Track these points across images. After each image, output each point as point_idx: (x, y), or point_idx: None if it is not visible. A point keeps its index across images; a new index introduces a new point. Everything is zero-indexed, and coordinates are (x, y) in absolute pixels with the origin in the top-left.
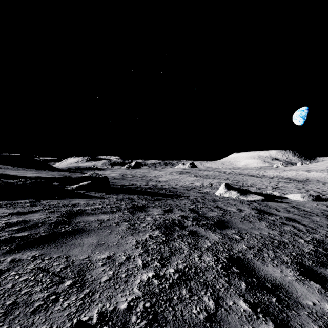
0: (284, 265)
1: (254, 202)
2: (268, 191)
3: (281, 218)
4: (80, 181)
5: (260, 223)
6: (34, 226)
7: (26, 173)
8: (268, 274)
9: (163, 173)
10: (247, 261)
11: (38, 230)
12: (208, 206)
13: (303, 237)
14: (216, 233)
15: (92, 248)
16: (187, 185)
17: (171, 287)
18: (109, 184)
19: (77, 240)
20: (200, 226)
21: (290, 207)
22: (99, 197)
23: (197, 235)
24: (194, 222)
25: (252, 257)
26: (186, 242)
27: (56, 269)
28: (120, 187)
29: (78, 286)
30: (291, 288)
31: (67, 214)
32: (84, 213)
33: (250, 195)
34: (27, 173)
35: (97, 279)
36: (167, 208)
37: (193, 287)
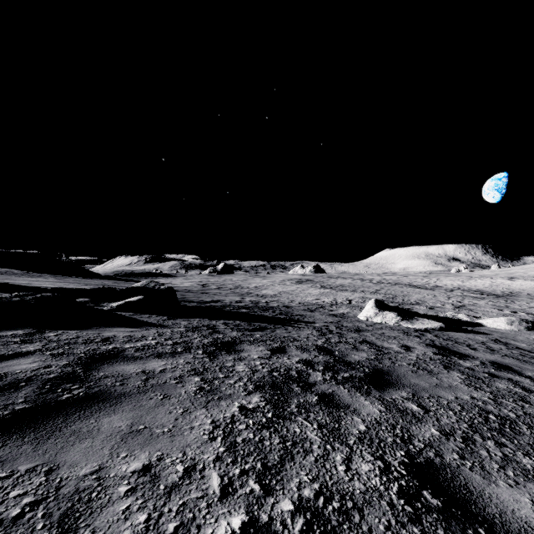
0: (532, 481)
1: (428, 333)
2: (449, 313)
3: (483, 364)
4: (127, 296)
5: (448, 374)
6: (8, 388)
7: (41, 283)
8: (507, 513)
9: (269, 283)
10: (450, 473)
11: (12, 398)
12: (348, 340)
13: None
14: (371, 399)
15: (114, 443)
16: (310, 302)
17: None
18: (176, 301)
19: (88, 420)
20: (339, 382)
21: (491, 342)
22: (156, 324)
23: (335, 404)
24: (327, 373)
25: (458, 460)
26: (316, 423)
27: (9, 512)
28: (195, 306)
29: None
30: None
31: (87, 359)
32: (120, 358)
33: (419, 319)
34: (42, 283)
35: None
36: (277, 346)
37: None
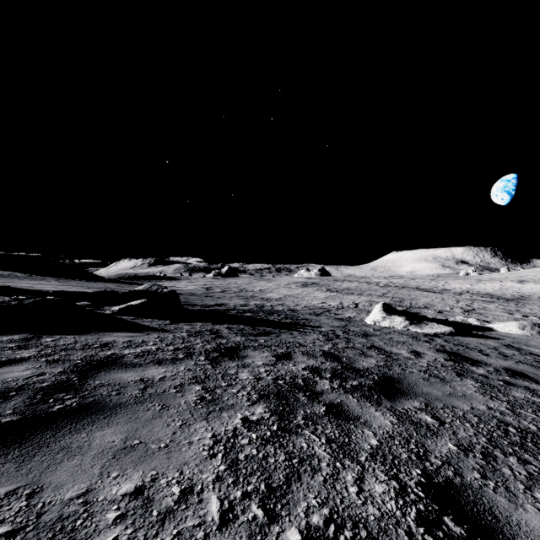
0: None
1: (437, 337)
2: (458, 318)
3: (497, 371)
4: (129, 299)
5: (462, 382)
6: None
7: (43, 286)
8: None
9: (274, 286)
10: (472, 495)
11: None
12: (356, 345)
13: None
14: (382, 409)
15: (106, 461)
16: (316, 306)
17: None
18: (179, 305)
19: (79, 434)
20: (347, 391)
21: (503, 347)
22: (157, 329)
23: (344, 416)
24: (335, 381)
25: (479, 480)
26: (324, 437)
27: None
28: (199, 310)
29: None
30: None
31: (83, 366)
32: (118, 365)
33: (428, 323)
34: (44, 286)
35: None
36: (282, 351)
37: None
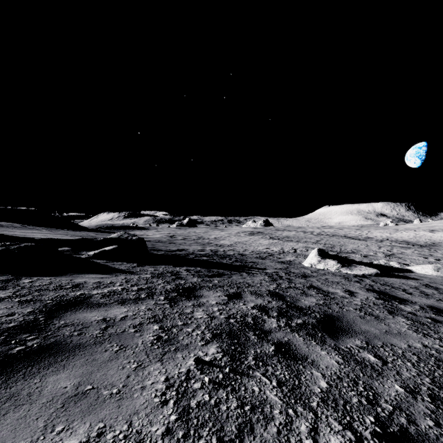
0: None
1: (366, 278)
2: (382, 261)
3: (422, 308)
4: (103, 245)
5: (394, 320)
6: None
7: (34, 234)
8: None
9: (226, 234)
10: None
11: None
12: (297, 285)
13: None
14: (327, 348)
15: (53, 411)
16: (261, 251)
17: None
18: (146, 250)
19: (32, 379)
20: (293, 330)
21: (423, 287)
22: (125, 271)
23: (292, 355)
24: (281, 320)
25: (434, 429)
26: (275, 379)
27: None
28: (163, 254)
29: None
30: None
31: (52, 306)
32: (85, 304)
33: (357, 266)
34: (35, 234)
35: None
36: (233, 291)
37: None
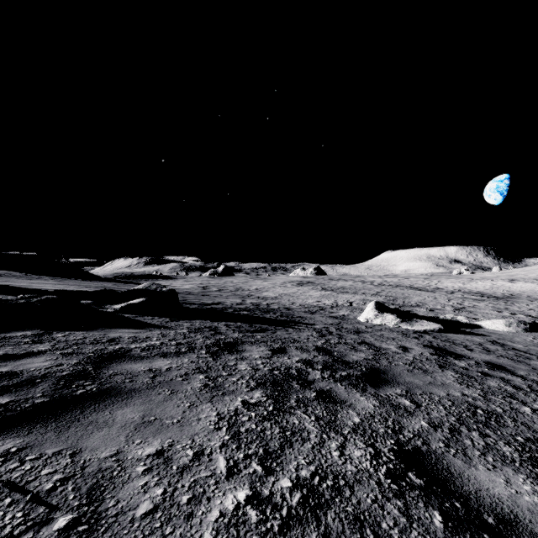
0: (509, 465)
1: (427, 334)
2: (448, 315)
3: (477, 364)
4: (129, 298)
5: (443, 373)
6: (25, 384)
7: (41, 285)
8: (482, 491)
9: (270, 285)
10: (434, 458)
11: (31, 393)
12: (348, 341)
13: (527, 402)
14: (367, 395)
15: (129, 432)
16: (311, 305)
17: (286, 528)
18: (178, 303)
19: (103, 412)
20: (336, 380)
21: (488, 343)
22: (159, 326)
23: (332, 400)
24: (326, 372)
25: (443, 448)
26: (313, 416)
27: (43, 486)
28: (197, 308)
29: (81, 530)
30: (537, 525)
31: (96, 358)
32: (127, 357)
33: (419, 321)
34: (43, 285)
35: (128, 509)
36: (277, 346)
37: (334, 529)
